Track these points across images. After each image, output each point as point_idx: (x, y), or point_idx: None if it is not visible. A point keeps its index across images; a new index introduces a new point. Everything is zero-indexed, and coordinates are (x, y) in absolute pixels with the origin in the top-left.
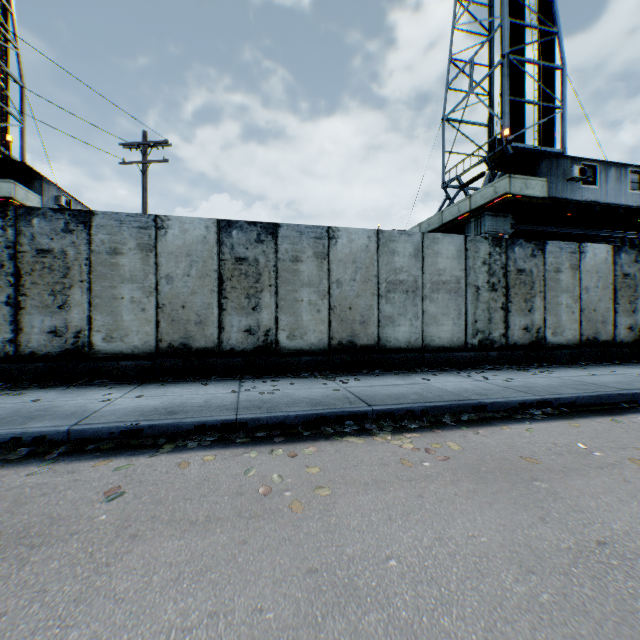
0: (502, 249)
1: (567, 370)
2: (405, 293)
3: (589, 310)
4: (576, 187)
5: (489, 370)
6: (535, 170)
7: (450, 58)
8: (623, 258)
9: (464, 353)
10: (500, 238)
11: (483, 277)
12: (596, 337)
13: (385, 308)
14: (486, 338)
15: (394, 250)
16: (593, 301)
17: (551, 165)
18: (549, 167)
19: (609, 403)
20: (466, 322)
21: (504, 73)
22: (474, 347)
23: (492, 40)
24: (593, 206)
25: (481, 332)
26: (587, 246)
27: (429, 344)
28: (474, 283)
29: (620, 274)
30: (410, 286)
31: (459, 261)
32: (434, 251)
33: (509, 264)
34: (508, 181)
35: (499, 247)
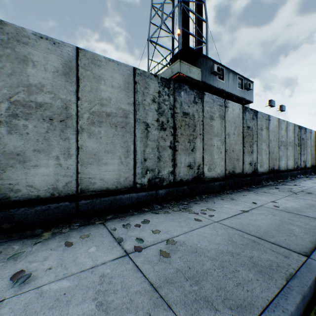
0: (171, 90)
1: (222, 203)
2: (48, 121)
3: (230, 151)
4: (215, 79)
5: (156, 212)
6: (195, 64)
7: (152, 4)
8: (247, 115)
9: (132, 194)
10: (169, 79)
11: (153, 115)
12: (234, 171)
13: (8, 140)
14: (156, 176)
15: (27, 57)
16: (233, 144)
17: (203, 62)
18: (202, 63)
19: (311, 298)
20: (135, 160)
21: (179, 12)
22: (144, 186)
23: (174, 4)
24: (223, 93)
25: (151, 170)
26: (229, 102)
27: (87, 188)
28: (144, 120)
29: (246, 126)
30: (57, 113)
31: (127, 93)
32: (95, 74)
33: (177, 106)
34: (180, 64)
35: (168, 88)
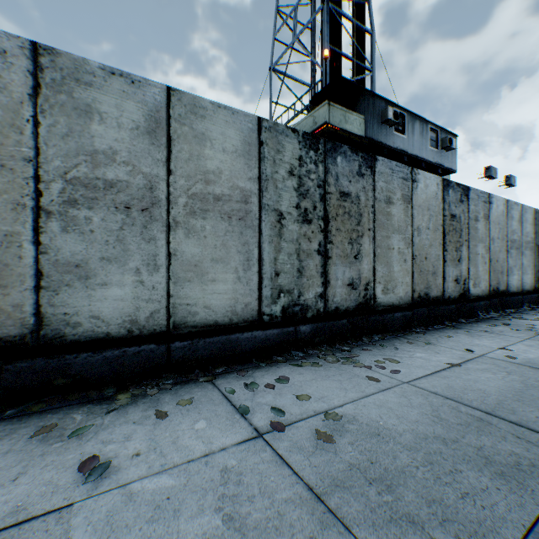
0: (319, 155)
1: (410, 350)
2: (123, 211)
3: (422, 258)
4: (390, 132)
5: (297, 364)
6: (354, 108)
7: (277, 8)
8: (451, 195)
9: (256, 332)
10: (317, 136)
11: (290, 197)
12: (428, 293)
13: (61, 243)
14: (295, 302)
15: (90, 106)
16: (425, 246)
17: (369, 103)
18: (367, 105)
19: None
20: (261, 275)
21: (324, 19)
22: (275, 319)
23: (314, 5)
24: (403, 156)
25: (287, 292)
26: (420, 173)
27: (184, 321)
28: (275, 206)
29: (449, 214)
30: (136, 196)
31: (248, 161)
32: (196, 132)
33: (330, 181)
34: (328, 109)
35: (315, 151)
